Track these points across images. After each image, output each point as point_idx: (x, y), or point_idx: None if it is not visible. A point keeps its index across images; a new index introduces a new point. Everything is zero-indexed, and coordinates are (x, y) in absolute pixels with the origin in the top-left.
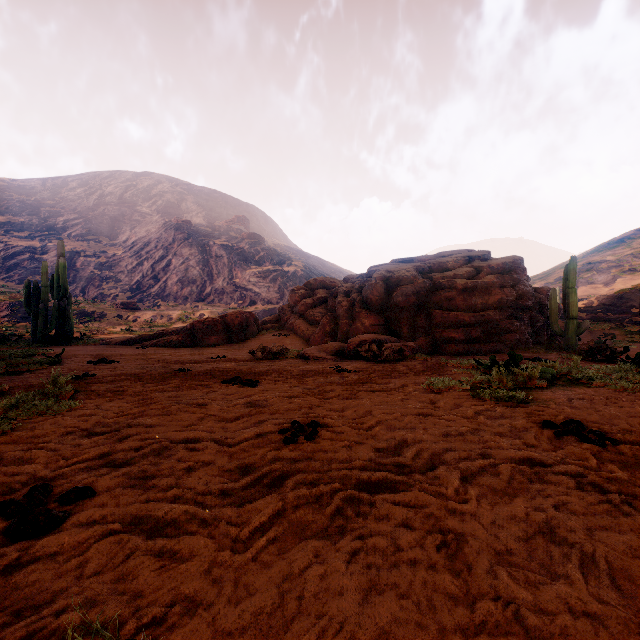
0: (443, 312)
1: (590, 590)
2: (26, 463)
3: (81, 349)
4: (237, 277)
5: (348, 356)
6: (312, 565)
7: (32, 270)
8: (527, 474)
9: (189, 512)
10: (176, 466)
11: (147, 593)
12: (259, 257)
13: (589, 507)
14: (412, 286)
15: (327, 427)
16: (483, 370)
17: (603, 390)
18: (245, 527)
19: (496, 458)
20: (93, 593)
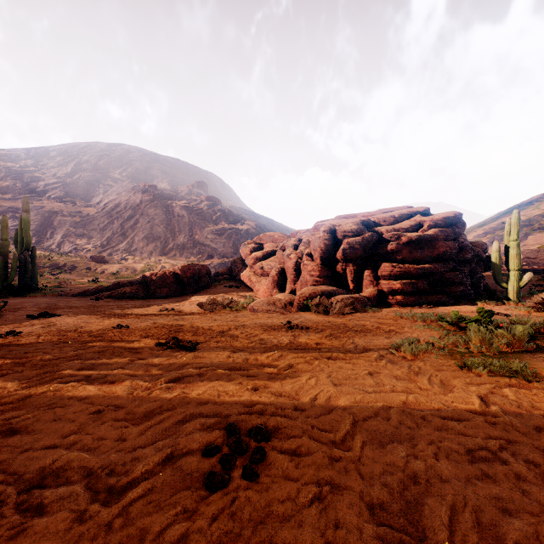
0: (390, 264)
1: None
2: None
3: (34, 301)
4: (196, 234)
5: (298, 309)
6: None
7: (13, 228)
8: None
9: None
10: None
11: None
12: (216, 217)
13: None
14: (359, 239)
15: (279, 436)
16: (445, 326)
17: None
18: None
19: None
20: None
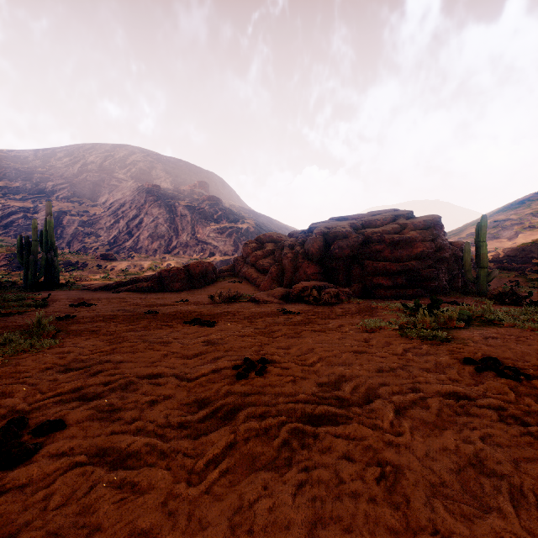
0: (373, 262)
1: (522, 524)
2: (7, 397)
3: (65, 294)
4: (199, 233)
5: (292, 300)
6: (261, 498)
7: (25, 227)
8: (454, 407)
9: (149, 444)
10: (140, 400)
11: (106, 526)
12: (217, 216)
13: (512, 439)
14: (347, 240)
15: (275, 363)
16: (408, 312)
17: (513, 330)
18: (200, 459)
19: (425, 392)
20: (55, 526)
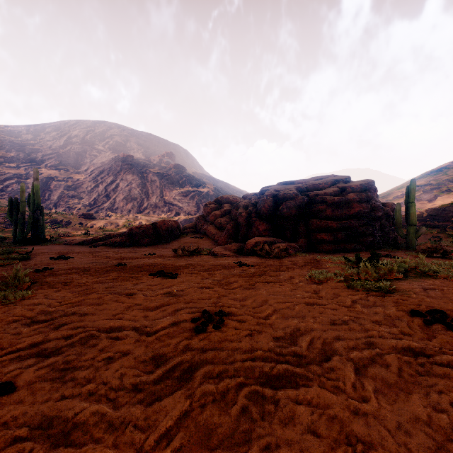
0: (317, 220)
1: None
2: None
3: (48, 248)
4: (166, 196)
5: (247, 253)
6: None
7: (18, 190)
8: (413, 365)
9: (98, 414)
10: (97, 357)
11: None
12: (182, 181)
13: None
14: (294, 201)
15: (232, 315)
16: (350, 264)
17: (448, 281)
18: (150, 435)
19: (381, 347)
20: None
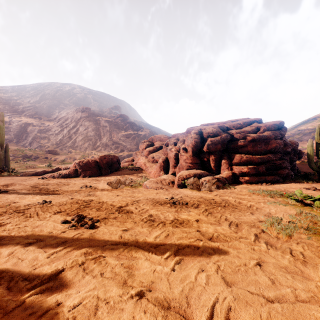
0: (239, 155)
1: None
2: None
3: (0, 179)
4: (114, 137)
5: (177, 186)
6: None
7: None
8: None
9: None
10: None
11: None
12: (126, 127)
13: None
14: (218, 138)
15: None
16: (292, 202)
17: None
18: None
19: None
20: None
